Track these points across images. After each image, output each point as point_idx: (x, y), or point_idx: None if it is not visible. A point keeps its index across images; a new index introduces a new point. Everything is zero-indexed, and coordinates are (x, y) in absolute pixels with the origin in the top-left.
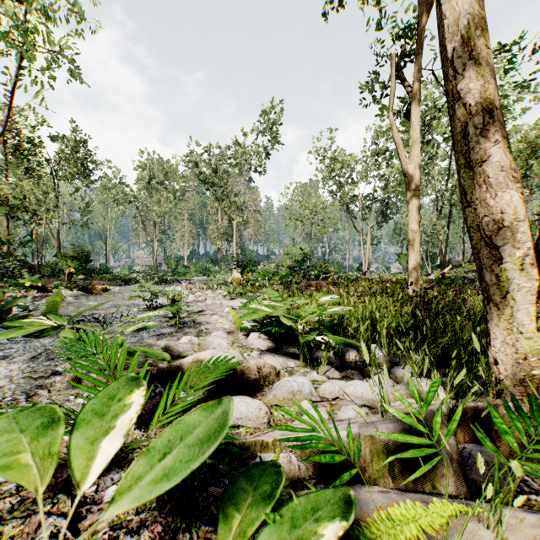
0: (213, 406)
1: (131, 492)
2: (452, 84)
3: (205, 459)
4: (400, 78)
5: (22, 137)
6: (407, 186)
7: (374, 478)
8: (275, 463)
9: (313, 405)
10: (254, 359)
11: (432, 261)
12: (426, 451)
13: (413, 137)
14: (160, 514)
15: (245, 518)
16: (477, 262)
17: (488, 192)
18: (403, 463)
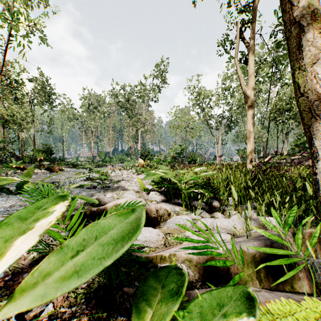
0: (126, 213)
1: (36, 288)
2: (290, 14)
3: (118, 256)
4: (241, 38)
5: (12, 80)
6: (246, 104)
7: (244, 281)
8: (176, 268)
9: (204, 224)
10: (153, 205)
11: (258, 154)
12: (290, 260)
13: (249, 74)
14: (87, 307)
15: (155, 313)
16: (307, 134)
17: (317, 84)
18: (267, 270)
